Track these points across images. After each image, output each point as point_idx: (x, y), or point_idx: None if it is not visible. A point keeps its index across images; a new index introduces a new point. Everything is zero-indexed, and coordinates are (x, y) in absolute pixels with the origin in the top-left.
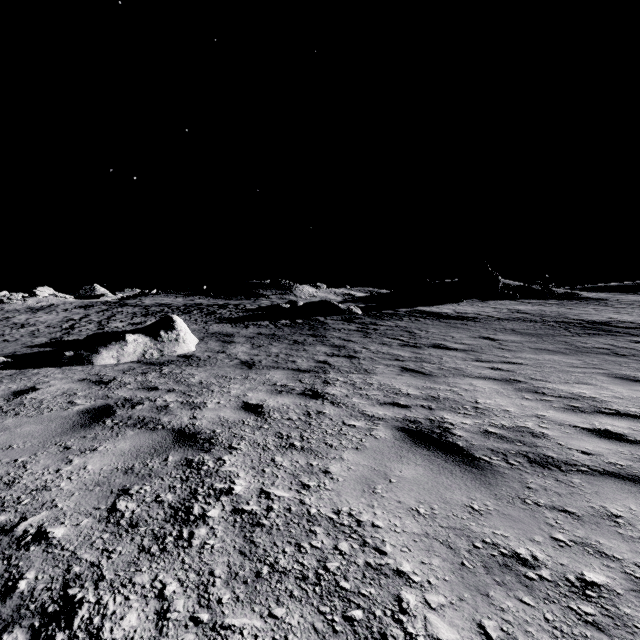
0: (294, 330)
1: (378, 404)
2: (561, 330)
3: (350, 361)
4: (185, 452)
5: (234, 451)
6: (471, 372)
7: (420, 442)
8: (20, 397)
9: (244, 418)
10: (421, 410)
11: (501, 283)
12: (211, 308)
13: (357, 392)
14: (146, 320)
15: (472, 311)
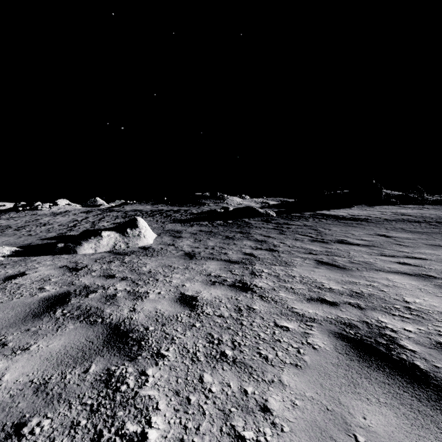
0: (226, 228)
1: (305, 300)
2: None
3: (271, 254)
4: (110, 359)
5: (160, 361)
6: (381, 266)
7: (369, 359)
8: (7, 282)
9: (178, 312)
10: (351, 309)
11: (384, 192)
12: (168, 212)
13: (282, 285)
14: (124, 221)
15: (363, 214)
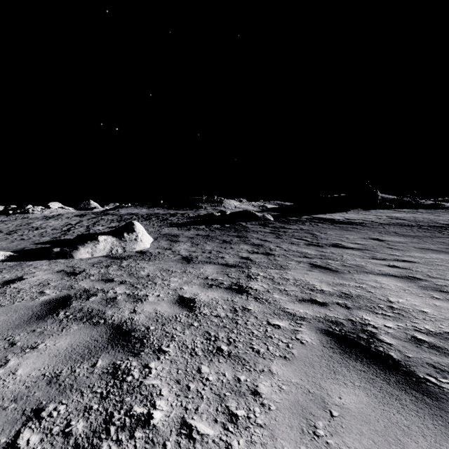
0: (223, 232)
1: (297, 301)
2: (436, 233)
3: (267, 257)
4: (115, 355)
5: (162, 355)
6: (372, 269)
7: (350, 351)
8: (6, 286)
9: (177, 313)
10: (339, 309)
11: (379, 196)
12: (165, 216)
13: (276, 287)
14: (119, 225)
15: (358, 218)
